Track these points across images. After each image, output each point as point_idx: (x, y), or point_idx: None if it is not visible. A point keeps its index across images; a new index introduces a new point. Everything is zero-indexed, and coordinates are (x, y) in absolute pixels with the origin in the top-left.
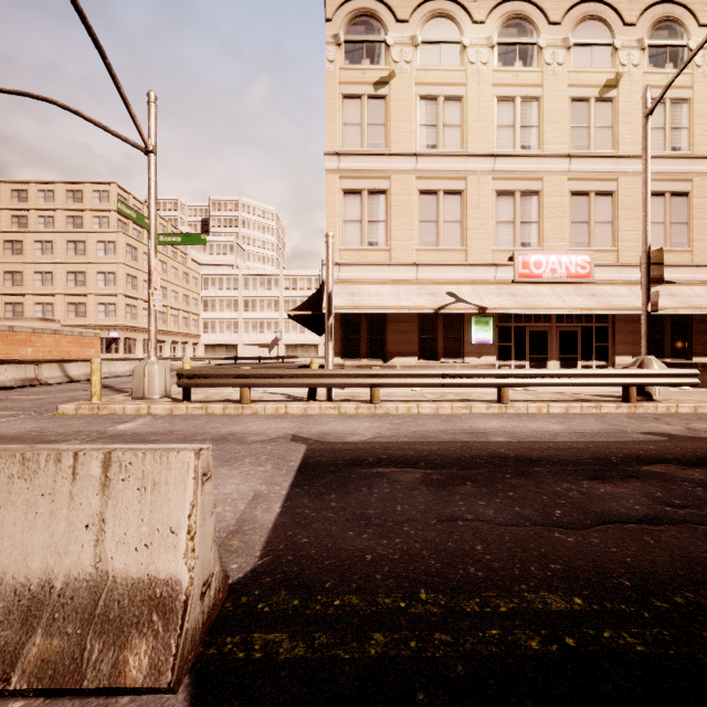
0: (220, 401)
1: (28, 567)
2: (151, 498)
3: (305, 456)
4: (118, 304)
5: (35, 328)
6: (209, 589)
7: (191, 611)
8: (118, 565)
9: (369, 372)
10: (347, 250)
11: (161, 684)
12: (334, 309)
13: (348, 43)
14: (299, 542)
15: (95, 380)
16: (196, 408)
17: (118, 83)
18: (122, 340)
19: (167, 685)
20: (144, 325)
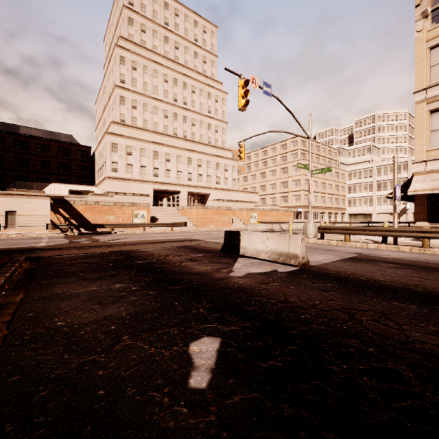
0: (336, 240)
1: (280, 249)
2: (295, 241)
3: (353, 256)
4: (301, 195)
5: (270, 209)
6: (304, 259)
7: (300, 259)
8: (291, 251)
9: (419, 230)
10: (433, 150)
11: (295, 264)
12: (416, 192)
13: (434, 11)
14: (329, 265)
15: (290, 229)
16: (325, 242)
17: (297, 120)
18: (302, 213)
19: (296, 265)
20: (313, 204)
